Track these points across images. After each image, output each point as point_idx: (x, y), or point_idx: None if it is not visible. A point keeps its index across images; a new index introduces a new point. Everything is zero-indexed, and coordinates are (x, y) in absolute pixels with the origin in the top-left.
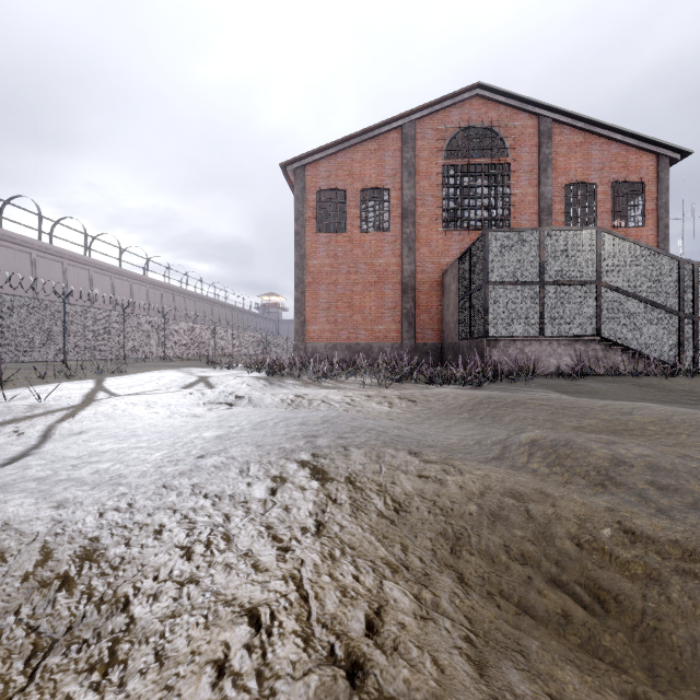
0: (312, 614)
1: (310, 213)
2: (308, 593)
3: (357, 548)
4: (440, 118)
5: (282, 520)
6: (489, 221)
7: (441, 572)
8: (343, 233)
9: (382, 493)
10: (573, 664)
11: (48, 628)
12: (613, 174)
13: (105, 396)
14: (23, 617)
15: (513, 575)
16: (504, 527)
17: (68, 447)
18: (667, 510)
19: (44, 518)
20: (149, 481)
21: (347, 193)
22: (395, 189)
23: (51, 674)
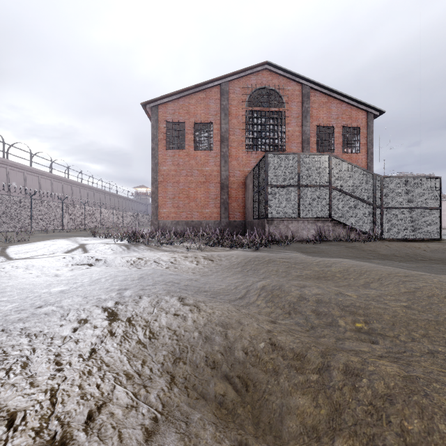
0: (54, 412)
1: (161, 136)
2: (58, 399)
3: (110, 365)
4: (244, 81)
5: (70, 349)
6: (273, 146)
7: (160, 376)
8: (183, 150)
9: (145, 327)
10: (215, 426)
11: None
12: (343, 121)
13: (3, 260)
14: None
15: (204, 375)
16: (210, 345)
17: None
18: (315, 327)
19: None
20: None
21: (185, 124)
22: (216, 124)
23: None
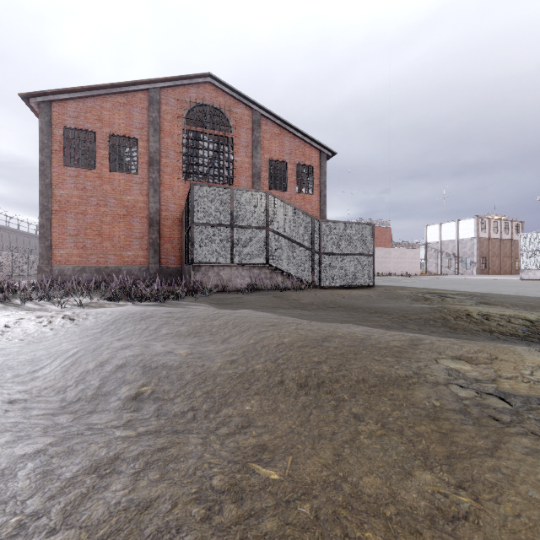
0: None
1: (56, 147)
2: None
3: None
4: (181, 92)
5: None
6: (218, 177)
7: None
8: (93, 170)
9: None
10: None
11: None
12: (297, 158)
13: None
14: None
15: None
16: None
17: None
18: (82, 399)
19: None
20: None
21: (96, 135)
22: (142, 140)
23: None
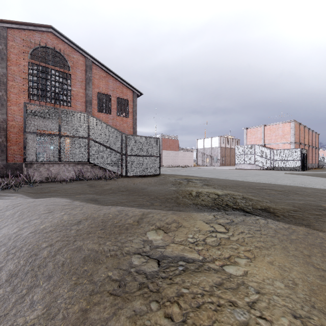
0: None
1: None
2: None
3: None
4: (26, 34)
5: None
6: (59, 100)
7: None
8: None
9: None
10: None
11: None
12: (117, 94)
13: None
14: None
15: None
16: None
17: None
18: None
19: None
20: None
21: None
22: None
23: None
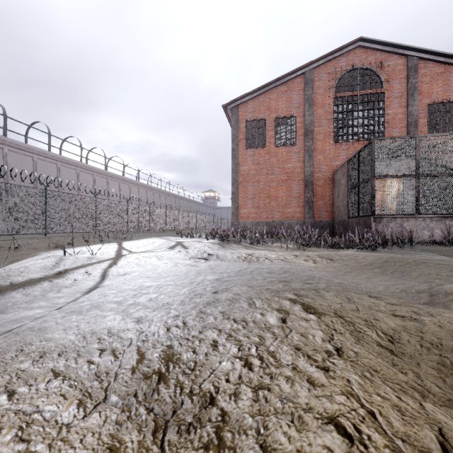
0: (384, 429)
1: (241, 136)
2: (372, 409)
3: (379, 371)
4: (331, 65)
5: (304, 343)
6: (368, 134)
7: None
8: (264, 148)
9: (371, 327)
10: None
11: (159, 410)
12: None
13: (127, 252)
14: (140, 400)
15: None
16: None
17: (124, 283)
18: None
19: (132, 330)
20: (190, 308)
21: (266, 121)
22: (299, 116)
23: (177, 448)
